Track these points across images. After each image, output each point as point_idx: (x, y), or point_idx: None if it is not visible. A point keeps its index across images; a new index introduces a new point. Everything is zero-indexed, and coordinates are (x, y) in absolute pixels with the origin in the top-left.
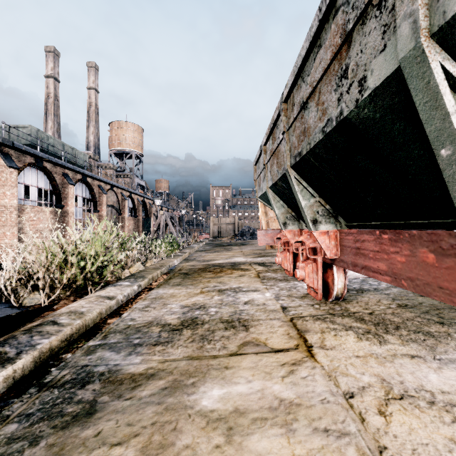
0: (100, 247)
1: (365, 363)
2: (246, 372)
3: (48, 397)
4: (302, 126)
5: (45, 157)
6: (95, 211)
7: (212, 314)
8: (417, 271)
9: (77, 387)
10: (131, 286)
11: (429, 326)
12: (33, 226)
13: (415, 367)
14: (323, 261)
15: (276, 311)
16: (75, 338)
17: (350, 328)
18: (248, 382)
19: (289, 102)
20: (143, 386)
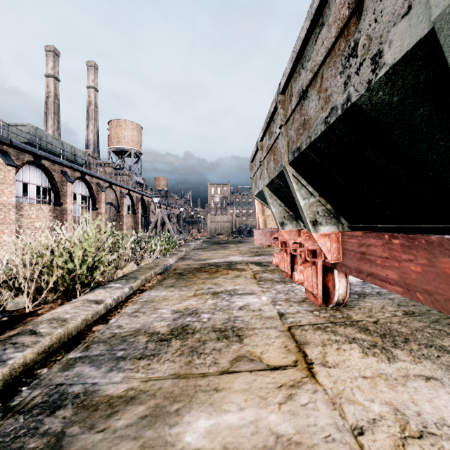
0: (90, 248)
1: (373, 386)
2: (238, 396)
3: (10, 426)
4: (301, 118)
5: (43, 155)
6: (94, 208)
7: (204, 321)
8: (437, 284)
9: (45, 414)
10: (122, 289)
11: (442, 339)
12: (32, 223)
13: (432, 392)
14: (323, 264)
15: (273, 318)
16: (55, 349)
17: (353, 340)
18: (240, 410)
19: (287, 93)
20: (120, 413)
